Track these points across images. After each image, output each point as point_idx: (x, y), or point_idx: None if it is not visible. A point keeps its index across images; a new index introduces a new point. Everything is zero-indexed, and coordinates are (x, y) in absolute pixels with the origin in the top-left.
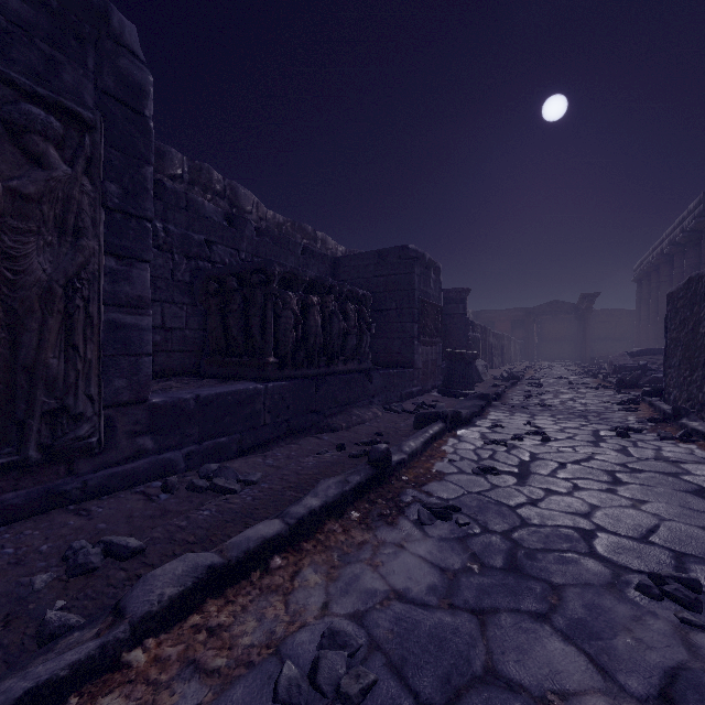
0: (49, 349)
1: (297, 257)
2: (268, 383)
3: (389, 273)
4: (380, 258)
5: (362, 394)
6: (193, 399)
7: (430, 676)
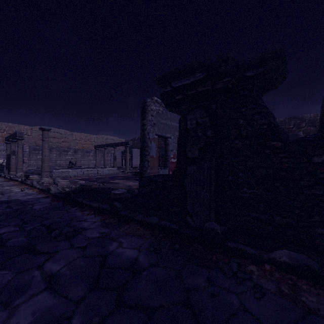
0: None
1: None
2: None
3: None
4: None
5: None
6: None
7: None
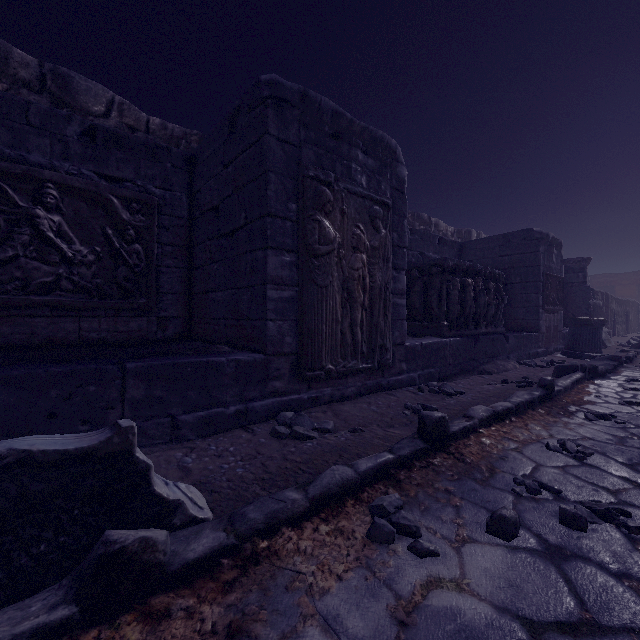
0: (380, 317)
1: (435, 246)
2: (449, 338)
3: (513, 253)
4: (504, 240)
5: (501, 351)
6: (419, 345)
7: (620, 457)
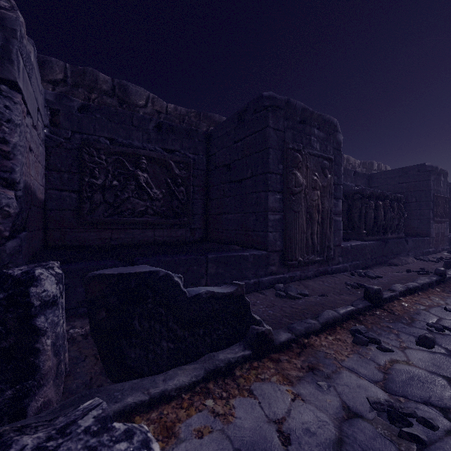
0: (327, 229)
1: (351, 177)
2: (368, 242)
3: (410, 181)
4: (403, 172)
5: (403, 250)
6: (349, 246)
7: None
